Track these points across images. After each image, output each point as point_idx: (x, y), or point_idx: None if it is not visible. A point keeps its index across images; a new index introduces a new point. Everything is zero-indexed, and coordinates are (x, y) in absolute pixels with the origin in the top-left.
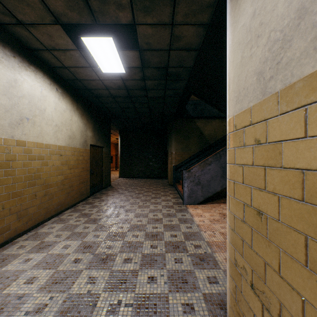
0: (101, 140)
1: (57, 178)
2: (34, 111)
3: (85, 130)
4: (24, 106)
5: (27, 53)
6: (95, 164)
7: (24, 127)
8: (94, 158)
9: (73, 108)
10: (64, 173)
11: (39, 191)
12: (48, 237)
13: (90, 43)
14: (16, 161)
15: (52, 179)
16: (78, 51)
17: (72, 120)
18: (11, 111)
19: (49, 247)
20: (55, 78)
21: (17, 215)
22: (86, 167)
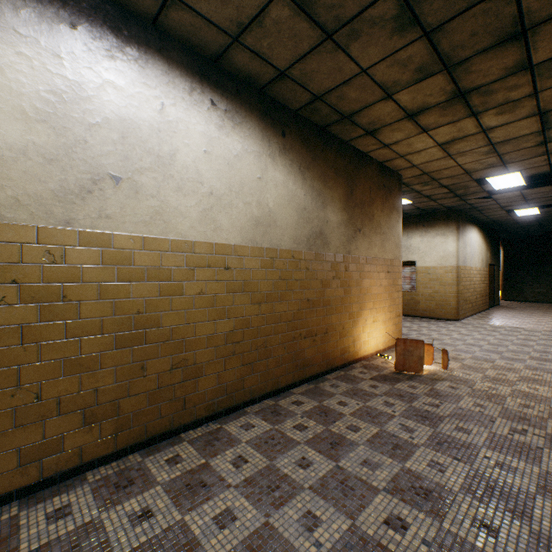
0: (493, 258)
1: (478, 289)
2: (473, 250)
3: (486, 253)
4: (472, 249)
5: (472, 220)
6: (489, 281)
7: (472, 259)
8: (489, 276)
9: (482, 239)
10: (480, 286)
11: (474, 295)
12: (489, 318)
13: (518, 211)
14: (470, 277)
15: (477, 289)
16: (506, 213)
17: (482, 248)
18: (470, 253)
19: (496, 319)
20: (477, 224)
21: (471, 304)
22: (487, 283)
